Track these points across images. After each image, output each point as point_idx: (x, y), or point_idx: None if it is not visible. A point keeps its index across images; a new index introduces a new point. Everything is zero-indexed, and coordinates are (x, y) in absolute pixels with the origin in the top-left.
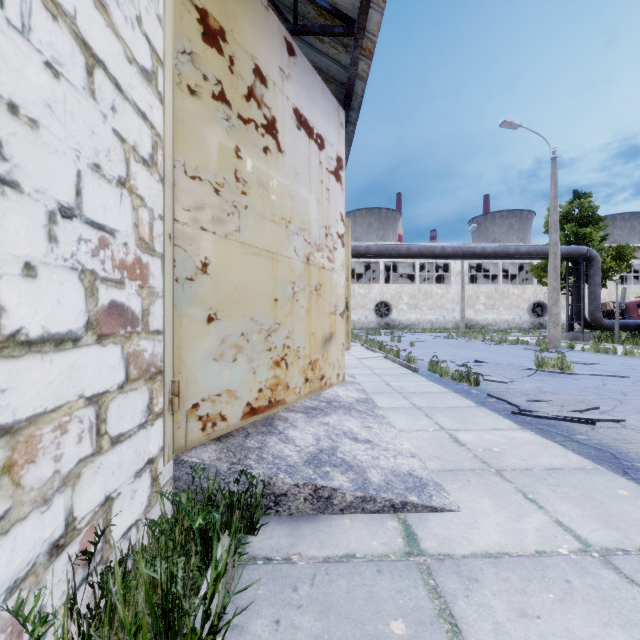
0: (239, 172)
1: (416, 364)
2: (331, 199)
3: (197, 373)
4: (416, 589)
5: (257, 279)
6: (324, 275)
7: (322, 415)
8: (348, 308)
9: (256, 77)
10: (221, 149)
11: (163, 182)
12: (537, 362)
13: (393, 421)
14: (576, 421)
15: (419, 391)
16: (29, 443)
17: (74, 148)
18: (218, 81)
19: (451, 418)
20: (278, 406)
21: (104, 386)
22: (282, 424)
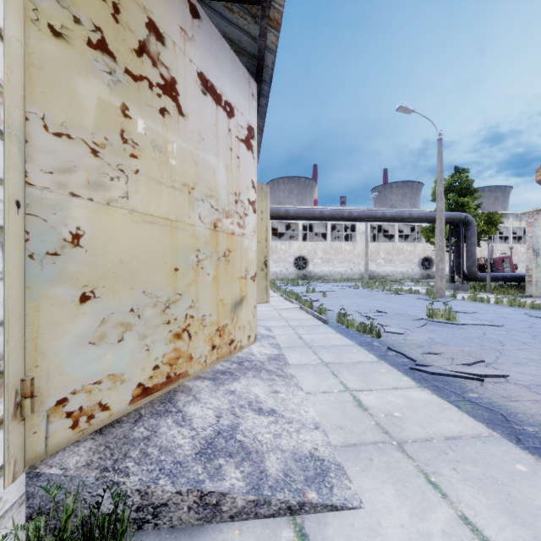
0: (127, 132)
1: (326, 315)
2: (241, 166)
3: (64, 363)
4: None
5: (152, 249)
6: (234, 241)
7: (230, 380)
8: (267, 265)
9: (150, 32)
10: (101, 105)
11: (3, 136)
12: (428, 313)
13: (301, 381)
14: (467, 377)
15: (327, 344)
16: None
17: None
18: (97, 27)
19: (355, 376)
20: (179, 380)
21: None
22: (184, 398)
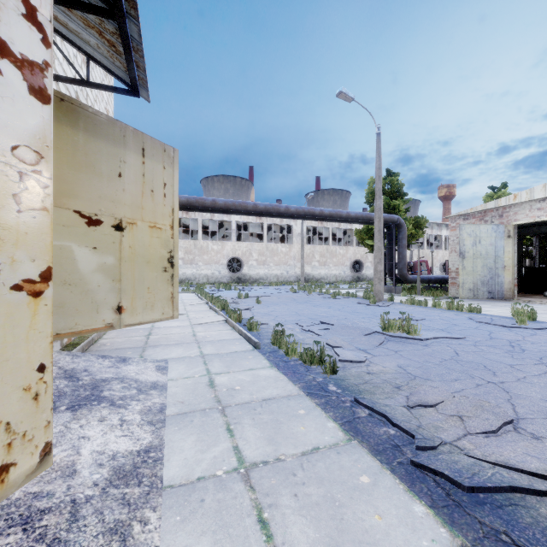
0: None
1: (259, 331)
2: None
3: None
4: None
5: None
6: None
7: None
8: (173, 264)
9: None
10: None
11: None
12: (383, 324)
13: None
14: (536, 492)
15: (255, 399)
16: None
17: None
18: None
19: (313, 520)
20: None
21: None
22: None
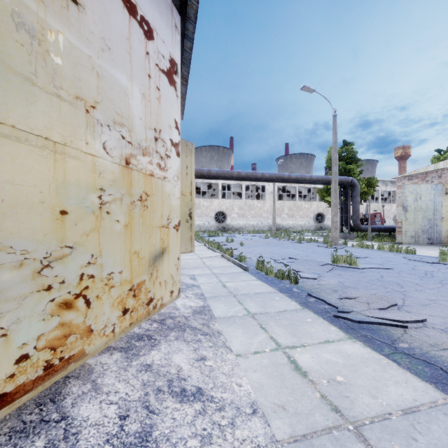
0: None
1: (246, 262)
2: (163, 101)
3: None
4: None
5: (13, 178)
6: (153, 184)
7: (147, 348)
8: (191, 217)
9: None
10: None
11: None
12: (333, 259)
13: (229, 339)
14: (391, 324)
15: (251, 292)
16: None
17: None
18: None
19: (284, 328)
20: (68, 366)
21: None
22: (77, 389)
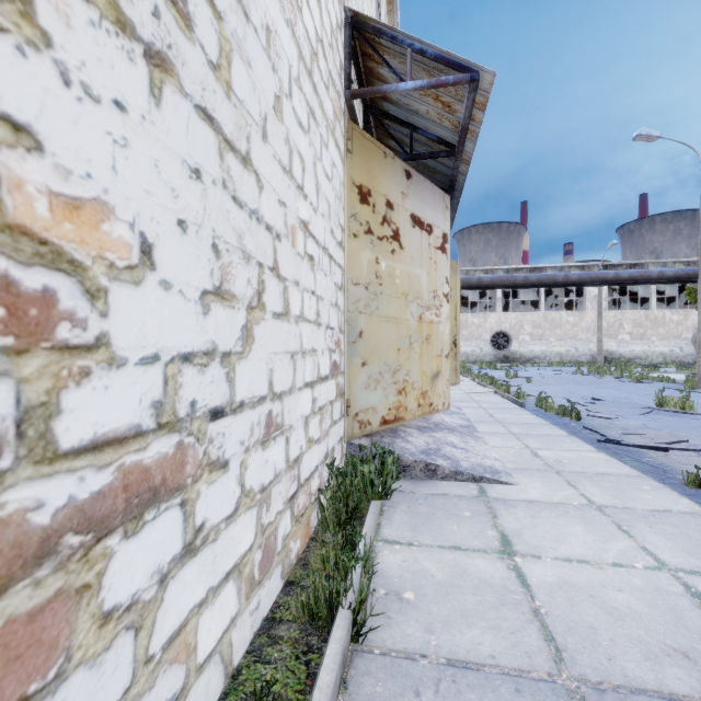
0: (378, 272)
1: (526, 400)
2: (438, 269)
3: (357, 395)
4: (479, 506)
5: (388, 337)
6: (432, 328)
7: (431, 432)
8: (456, 345)
9: (387, 207)
10: (368, 262)
11: (344, 293)
12: (657, 401)
13: (488, 441)
14: (651, 448)
15: (519, 422)
16: (323, 415)
17: (328, 300)
18: (367, 222)
19: (539, 442)
20: (400, 421)
21: (332, 397)
22: (403, 433)
